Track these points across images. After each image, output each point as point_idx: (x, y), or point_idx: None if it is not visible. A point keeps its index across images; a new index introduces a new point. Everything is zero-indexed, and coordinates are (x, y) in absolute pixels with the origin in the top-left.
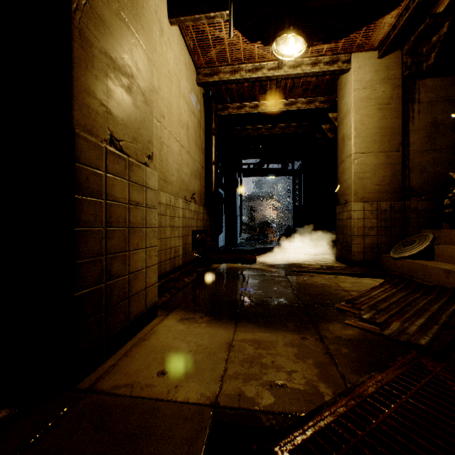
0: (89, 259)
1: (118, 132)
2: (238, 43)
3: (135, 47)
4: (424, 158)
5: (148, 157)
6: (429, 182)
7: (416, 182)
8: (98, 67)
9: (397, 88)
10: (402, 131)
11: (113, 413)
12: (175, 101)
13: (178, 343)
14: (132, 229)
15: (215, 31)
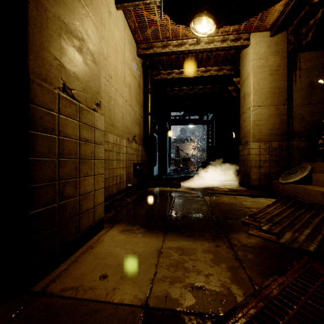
0: (43, 184)
1: (70, 82)
2: (167, 24)
3: (85, 17)
4: (304, 110)
5: (97, 105)
6: (307, 127)
7: (298, 127)
8: (52, 28)
9: (284, 59)
10: (287, 90)
11: (58, 315)
12: (121, 66)
13: (118, 251)
14: (82, 160)
15: (150, 15)
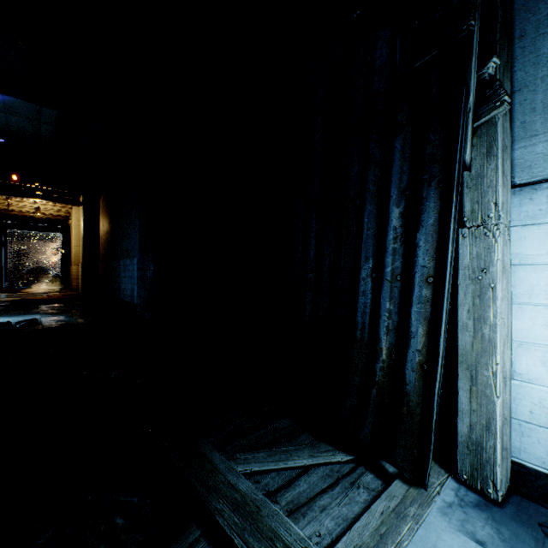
0: None
1: None
2: None
3: None
4: None
5: None
6: None
7: None
8: None
9: None
10: None
11: None
12: None
13: (0, 299)
14: None
15: None
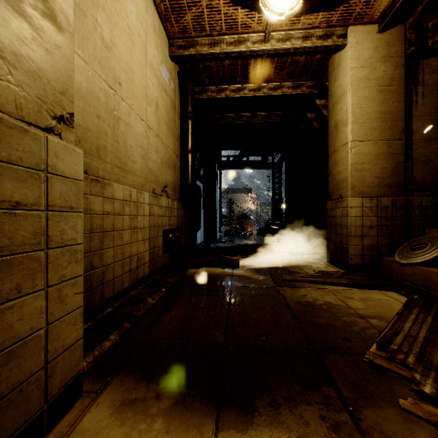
0: None
1: None
2: (218, 4)
3: None
4: (429, 147)
5: (59, 119)
6: (434, 175)
7: (420, 175)
8: None
9: (400, 67)
10: (404, 117)
11: None
12: (139, 68)
13: None
14: None
15: None
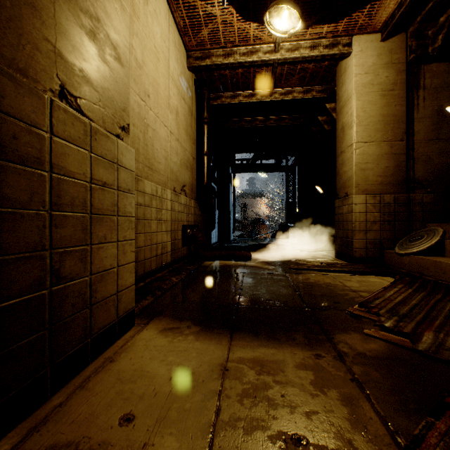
0: (19, 256)
1: (74, 85)
2: (232, 21)
3: None
4: (430, 148)
5: (122, 129)
6: (434, 173)
7: (421, 173)
8: None
9: (401, 73)
10: (406, 119)
11: None
12: (163, 81)
13: (156, 366)
14: (96, 216)
15: (206, 6)
